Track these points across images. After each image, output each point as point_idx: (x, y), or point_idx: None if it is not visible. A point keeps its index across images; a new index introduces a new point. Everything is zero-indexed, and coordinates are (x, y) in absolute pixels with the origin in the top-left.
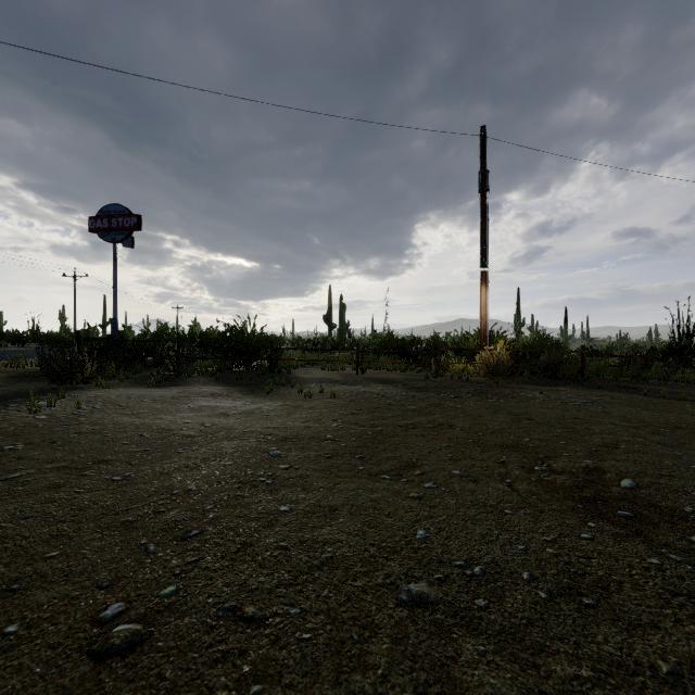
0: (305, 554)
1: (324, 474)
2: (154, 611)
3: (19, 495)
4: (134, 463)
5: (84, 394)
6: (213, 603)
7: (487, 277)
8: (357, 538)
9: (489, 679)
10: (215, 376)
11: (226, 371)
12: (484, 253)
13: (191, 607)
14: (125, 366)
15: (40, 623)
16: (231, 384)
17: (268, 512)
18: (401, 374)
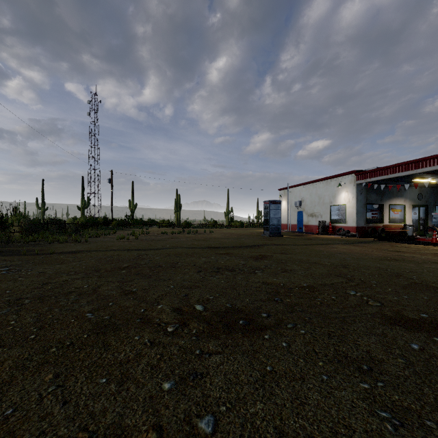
0: None
1: None
2: None
3: None
4: None
5: None
6: None
7: None
8: None
9: None
10: None
11: None
12: None
13: None
14: None
15: None
16: None
17: None
18: None
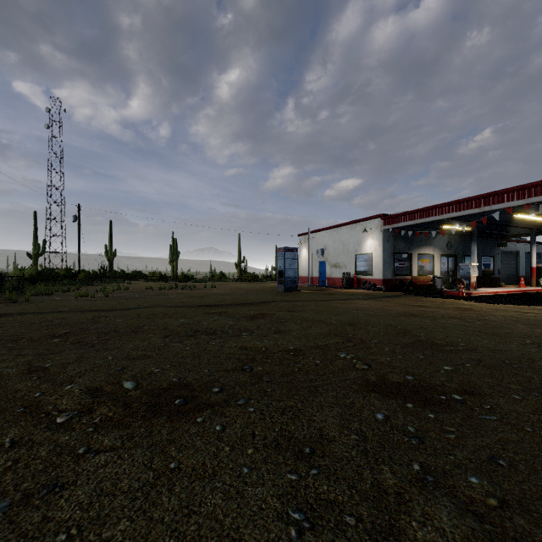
0: None
1: None
2: None
3: None
4: None
5: None
6: None
7: None
8: None
9: (446, 520)
10: None
11: None
12: None
13: None
14: None
15: None
16: None
17: None
18: None
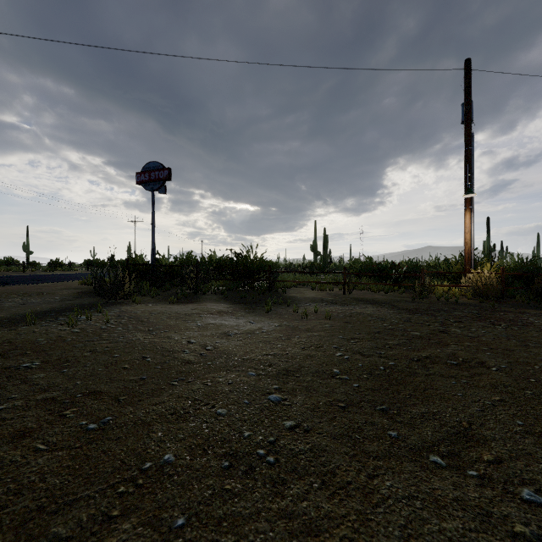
0: None
1: (344, 445)
2: None
3: None
4: (122, 398)
5: (118, 309)
6: None
7: (471, 203)
8: None
9: None
10: (224, 294)
11: (233, 290)
12: (469, 180)
13: None
14: (159, 285)
15: None
16: (236, 302)
17: None
18: (385, 294)
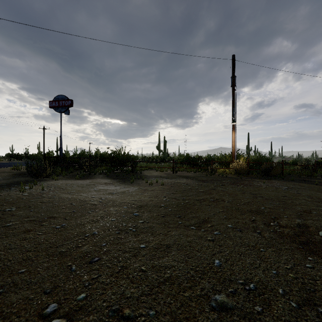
0: (155, 274)
1: (161, 225)
2: (73, 310)
3: (9, 235)
4: (67, 218)
5: (46, 183)
6: (106, 306)
7: (235, 127)
8: (183, 264)
9: None
10: (106, 174)
11: (111, 172)
12: (234, 116)
13: (94, 308)
14: (65, 169)
15: (11, 316)
16: (114, 178)
17: (134, 247)
18: (194, 173)
